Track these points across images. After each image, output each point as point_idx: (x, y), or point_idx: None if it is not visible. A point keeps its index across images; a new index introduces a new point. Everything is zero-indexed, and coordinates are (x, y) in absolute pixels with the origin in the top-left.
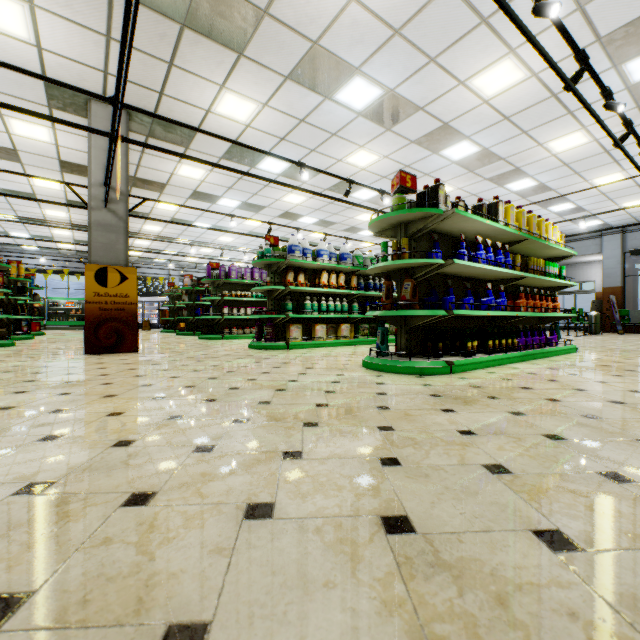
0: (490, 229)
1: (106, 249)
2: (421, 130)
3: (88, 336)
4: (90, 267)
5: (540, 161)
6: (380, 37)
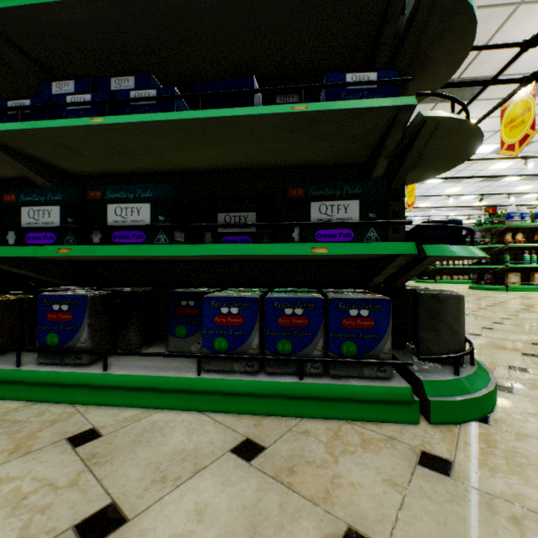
0: None
1: None
2: None
3: None
4: None
5: None
6: None
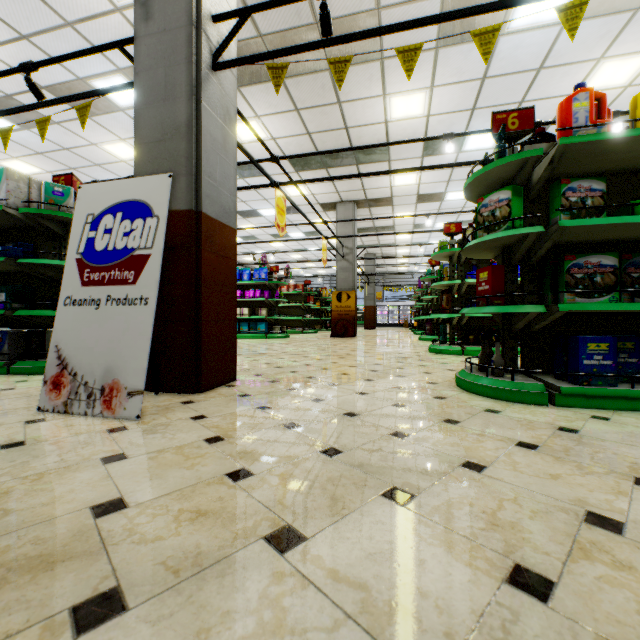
0: None
1: (344, 281)
2: None
3: (332, 328)
4: (334, 293)
5: None
6: (464, 116)
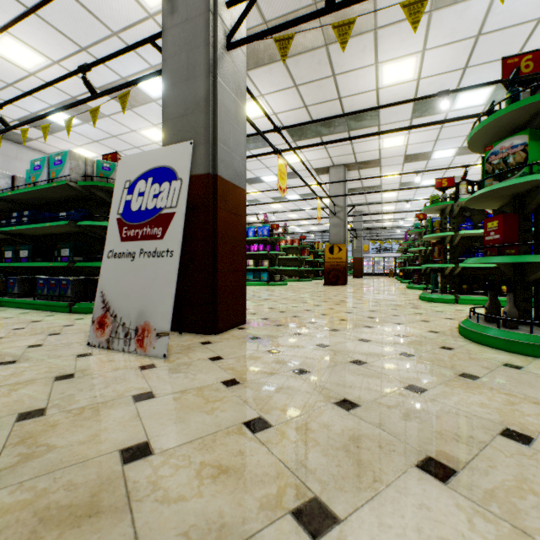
0: None
1: (335, 236)
2: None
3: (325, 277)
4: (327, 246)
5: None
6: (455, 76)
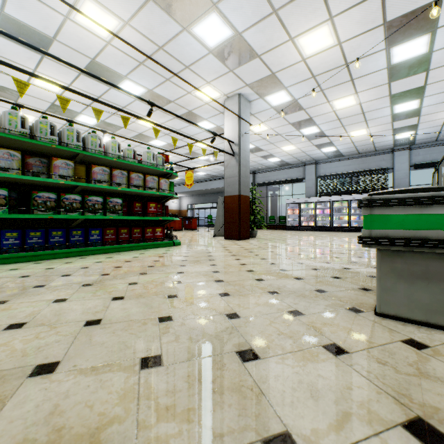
0: None
1: None
2: (42, 105)
3: None
4: None
5: (149, 131)
6: None
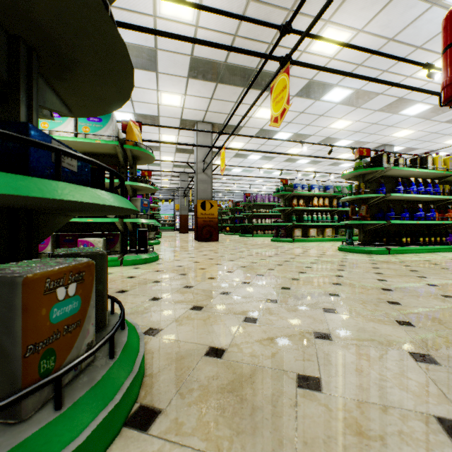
0: (421, 172)
1: (203, 192)
2: (382, 104)
3: (199, 233)
4: (198, 201)
5: None
6: (349, 69)
